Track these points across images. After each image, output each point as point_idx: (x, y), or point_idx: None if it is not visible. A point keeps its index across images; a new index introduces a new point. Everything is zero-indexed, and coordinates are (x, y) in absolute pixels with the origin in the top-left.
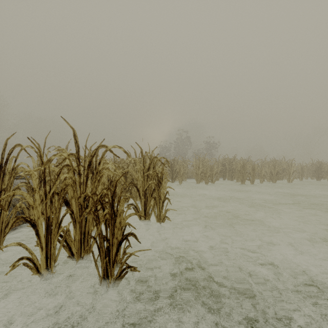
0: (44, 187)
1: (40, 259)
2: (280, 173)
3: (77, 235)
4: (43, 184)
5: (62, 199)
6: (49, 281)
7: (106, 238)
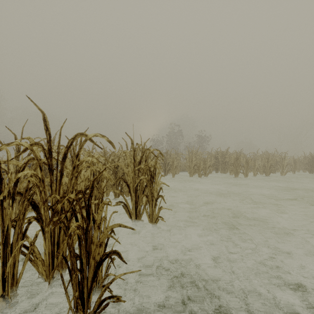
0: None
1: None
2: (273, 166)
3: (46, 248)
4: None
5: (28, 201)
6: (7, 311)
7: (80, 257)
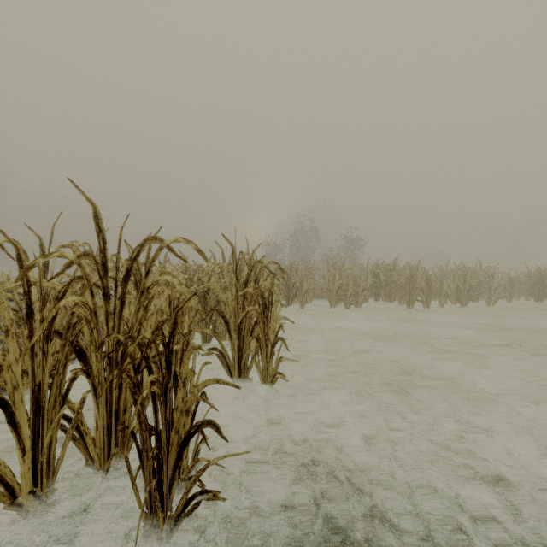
0: (28, 324)
1: (20, 472)
2: (474, 290)
3: (99, 419)
4: (27, 316)
5: (70, 345)
6: (40, 516)
7: (156, 430)
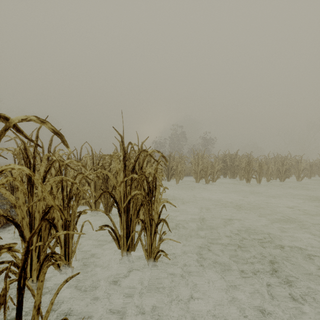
0: None
1: None
2: (289, 170)
3: None
4: None
5: None
6: None
7: None
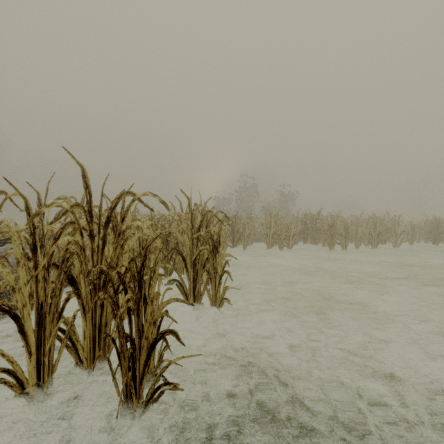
0: (33, 257)
1: (27, 370)
2: (382, 234)
3: (87, 331)
4: (32, 251)
5: (65, 274)
6: (42, 404)
7: (131, 337)
